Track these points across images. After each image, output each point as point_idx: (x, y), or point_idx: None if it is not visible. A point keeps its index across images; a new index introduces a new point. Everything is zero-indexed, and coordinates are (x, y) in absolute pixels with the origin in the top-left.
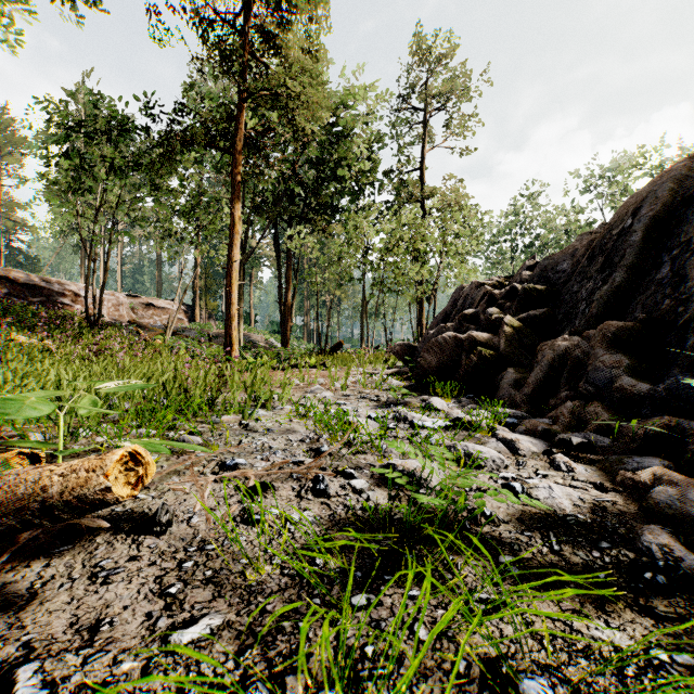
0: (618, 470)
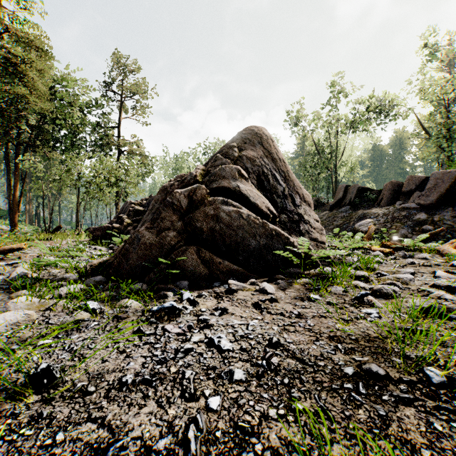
0: None
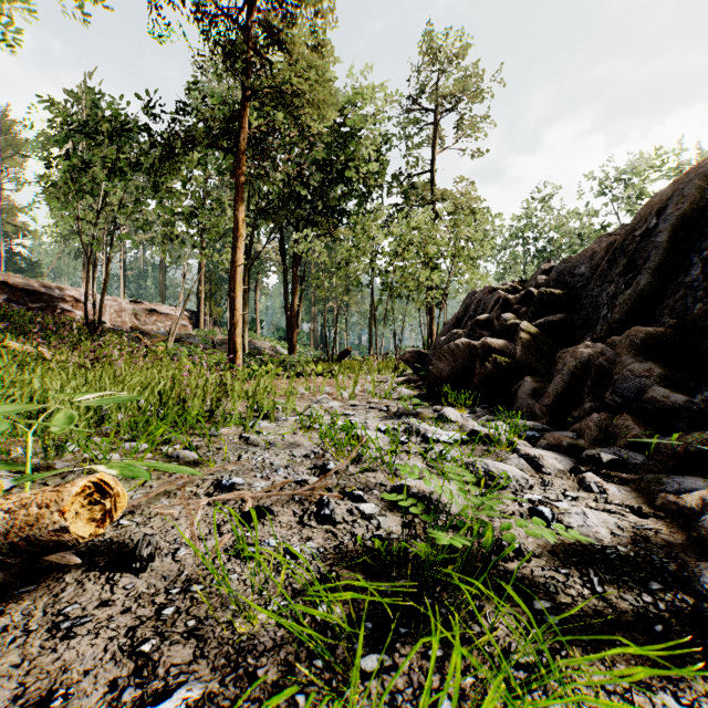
0: (656, 491)
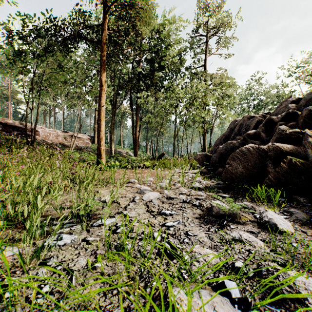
0: None
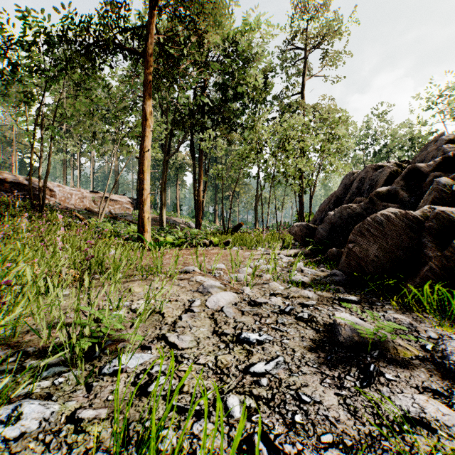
0: None
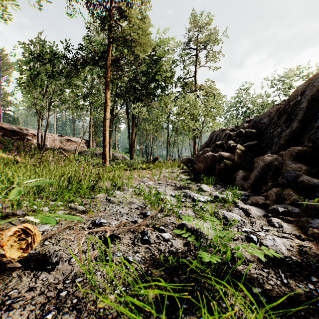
0: (307, 227)
